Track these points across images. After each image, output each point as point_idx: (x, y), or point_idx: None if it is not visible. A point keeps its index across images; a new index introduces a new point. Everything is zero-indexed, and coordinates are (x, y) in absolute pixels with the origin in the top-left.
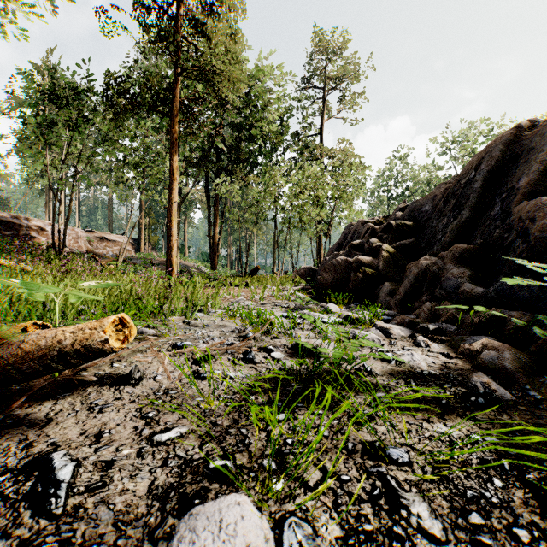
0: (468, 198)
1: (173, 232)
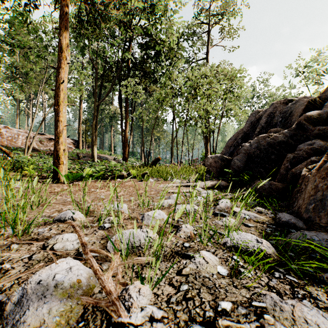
0: None
1: (60, 116)
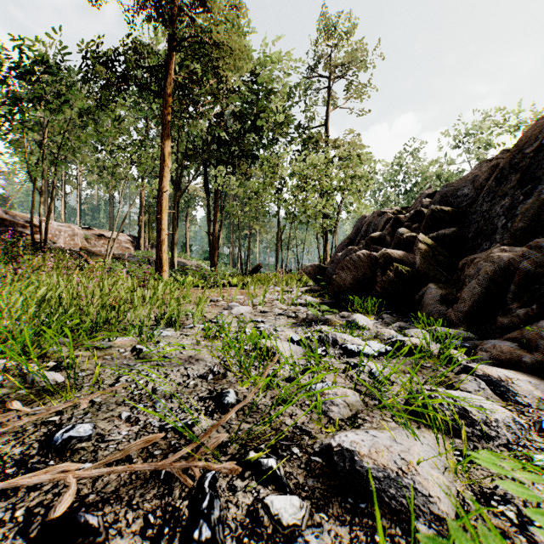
0: None
1: (163, 225)
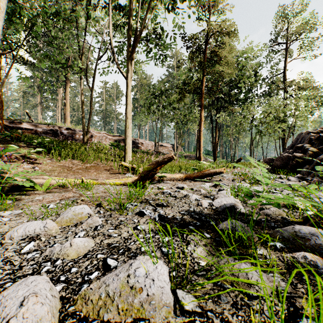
0: None
1: (201, 143)
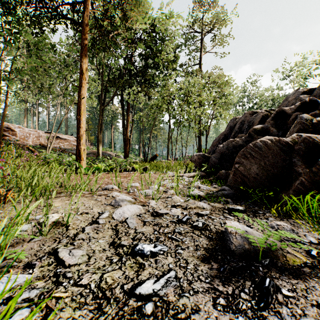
0: None
1: (81, 123)
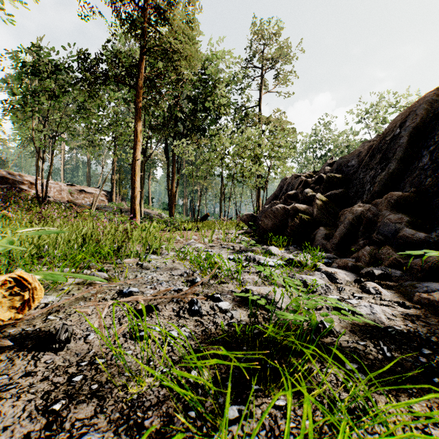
0: (395, 152)
1: (136, 184)
